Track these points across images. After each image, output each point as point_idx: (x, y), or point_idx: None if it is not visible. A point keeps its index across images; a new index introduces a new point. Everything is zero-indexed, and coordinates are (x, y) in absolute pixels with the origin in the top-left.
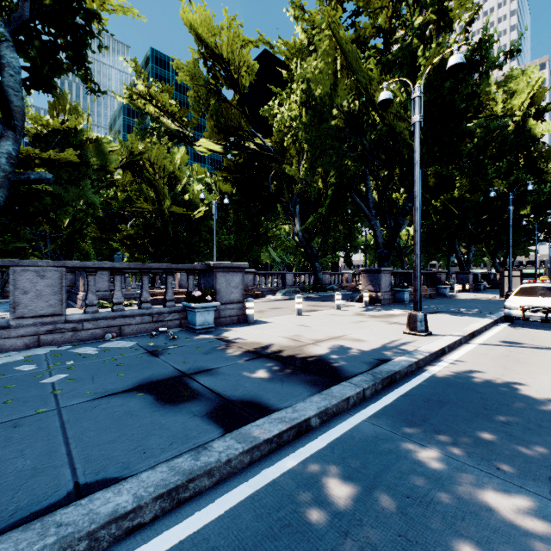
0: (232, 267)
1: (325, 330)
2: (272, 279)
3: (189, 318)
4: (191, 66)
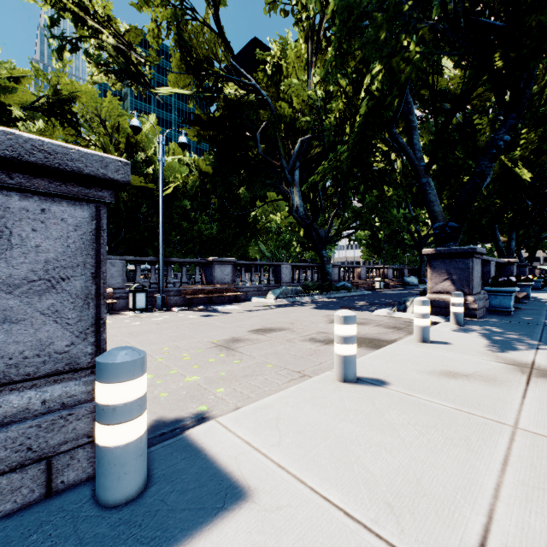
0: None
1: None
2: (261, 273)
3: None
4: None
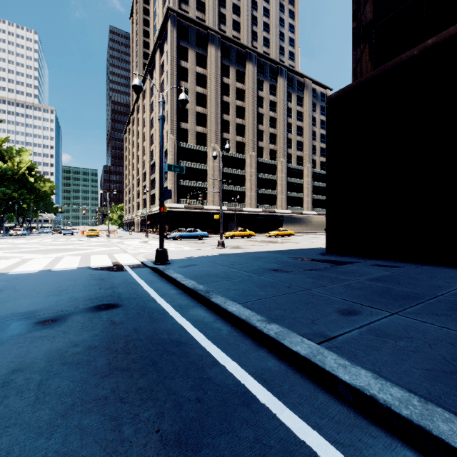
0: None
1: None
2: None
3: None
4: None
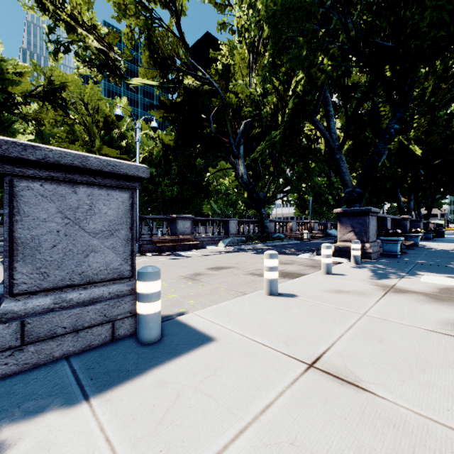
0: (83, 167)
1: None
2: (213, 227)
3: None
4: None
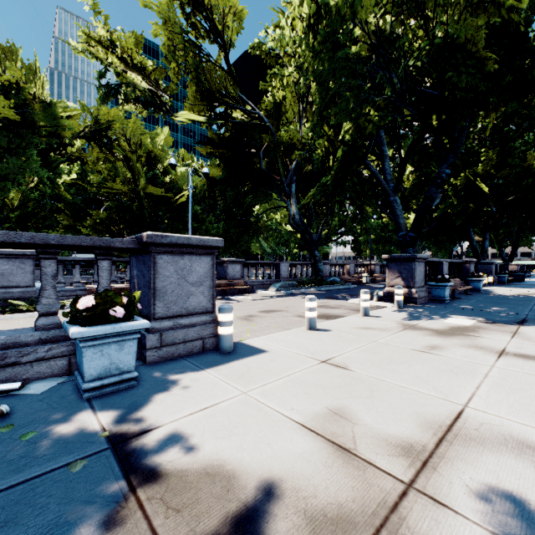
0: (189, 244)
1: (391, 382)
2: (264, 270)
3: (77, 357)
4: (164, 9)
